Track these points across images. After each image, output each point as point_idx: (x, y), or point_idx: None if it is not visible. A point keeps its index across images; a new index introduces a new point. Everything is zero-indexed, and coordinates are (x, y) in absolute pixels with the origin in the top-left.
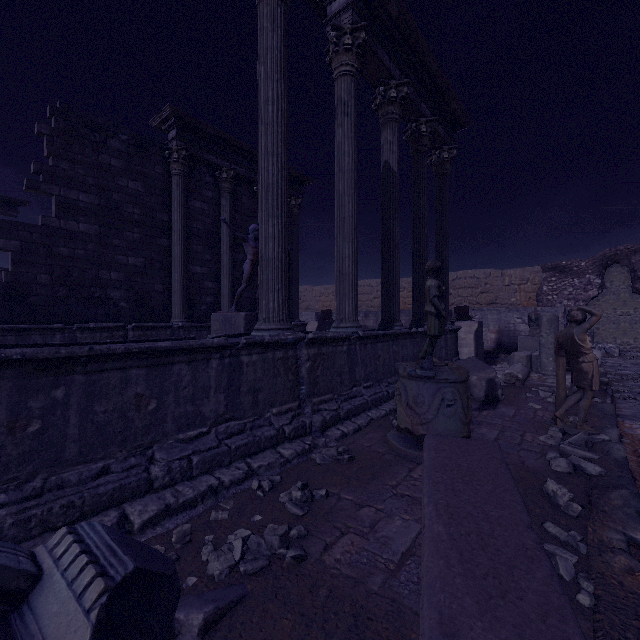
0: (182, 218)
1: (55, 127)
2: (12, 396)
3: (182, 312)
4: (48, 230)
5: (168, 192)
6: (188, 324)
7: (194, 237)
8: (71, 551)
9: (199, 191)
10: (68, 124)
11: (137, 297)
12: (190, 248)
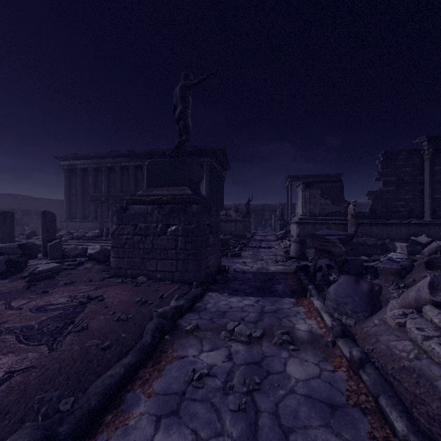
0: (429, 176)
1: (382, 159)
2: (417, 228)
3: (429, 215)
4: (380, 191)
5: (422, 167)
6: (433, 220)
7: (435, 182)
8: (438, 241)
9: (438, 162)
10: (386, 157)
11: (409, 210)
12: (433, 188)
